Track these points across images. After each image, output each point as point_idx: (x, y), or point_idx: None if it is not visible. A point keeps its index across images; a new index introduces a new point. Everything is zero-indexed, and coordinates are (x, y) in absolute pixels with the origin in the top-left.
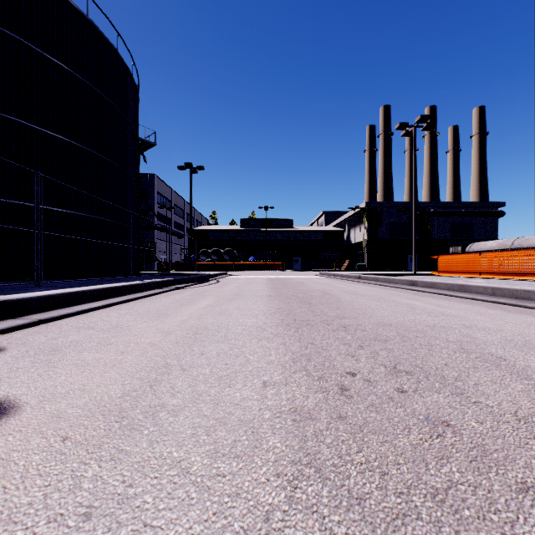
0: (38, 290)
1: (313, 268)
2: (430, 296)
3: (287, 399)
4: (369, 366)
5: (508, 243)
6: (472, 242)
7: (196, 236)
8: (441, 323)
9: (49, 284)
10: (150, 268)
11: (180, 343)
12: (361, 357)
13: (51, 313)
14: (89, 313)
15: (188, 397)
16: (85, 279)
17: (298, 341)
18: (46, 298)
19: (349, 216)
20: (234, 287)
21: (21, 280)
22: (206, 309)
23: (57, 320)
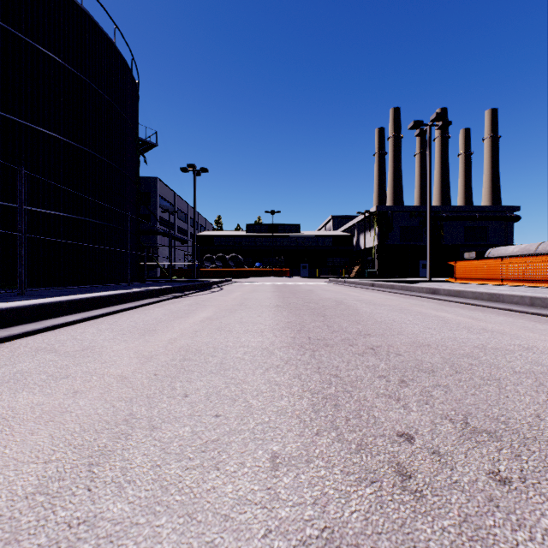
0: (18, 299)
1: (322, 275)
2: (458, 306)
3: (313, 503)
4: (427, 420)
5: (532, 248)
6: (486, 247)
7: (200, 241)
8: (491, 344)
9: (35, 292)
10: (152, 275)
11: (159, 376)
12: (410, 401)
13: (12, 329)
14: (61, 329)
15: (143, 496)
16: (76, 287)
17: (317, 372)
18: (9, 310)
19: (359, 220)
20: (238, 295)
21: (6, 288)
22: (202, 323)
23: (17, 339)
